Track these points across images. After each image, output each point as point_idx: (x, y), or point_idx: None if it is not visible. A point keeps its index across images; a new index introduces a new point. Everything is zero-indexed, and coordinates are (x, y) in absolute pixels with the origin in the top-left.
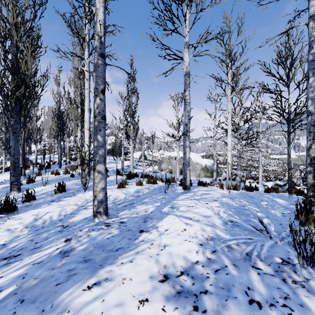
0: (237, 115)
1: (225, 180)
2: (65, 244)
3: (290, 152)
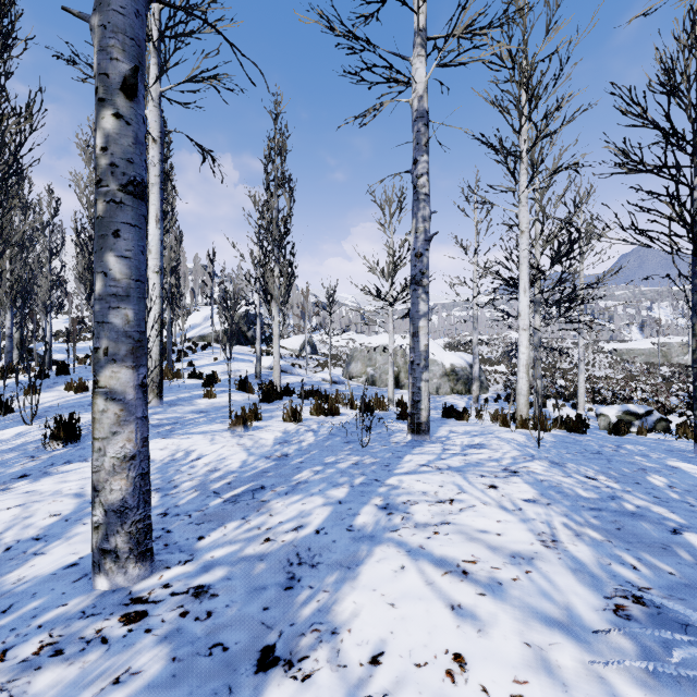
0: (535, 246)
1: (499, 400)
2: None
3: None
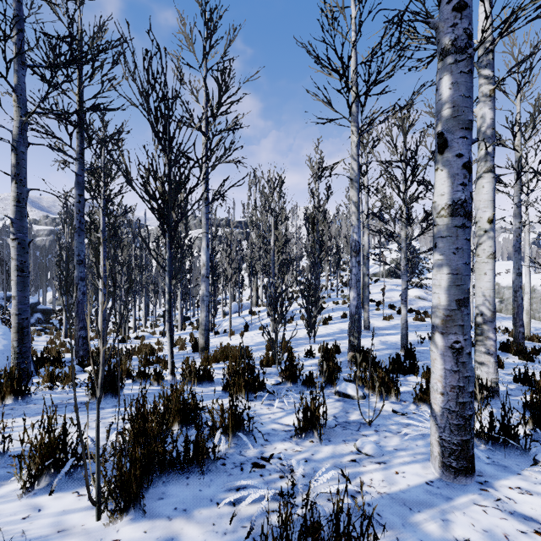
0: None
1: None
2: None
3: None
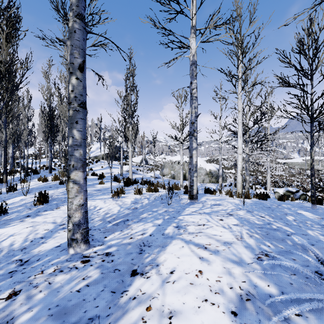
0: (246, 116)
1: (231, 186)
2: (3, 307)
3: (313, 155)
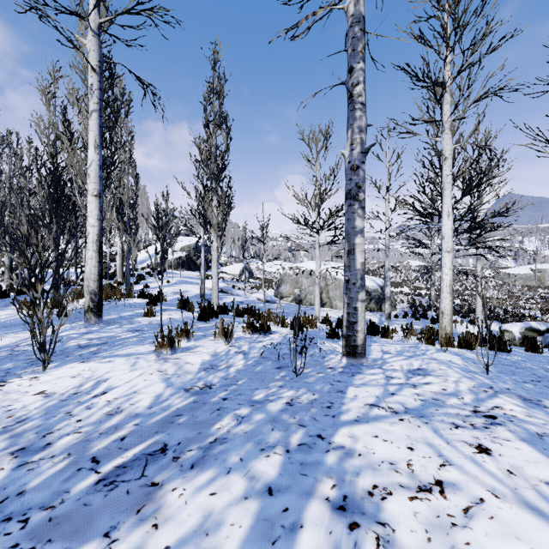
0: None
1: (407, 317)
2: None
3: None
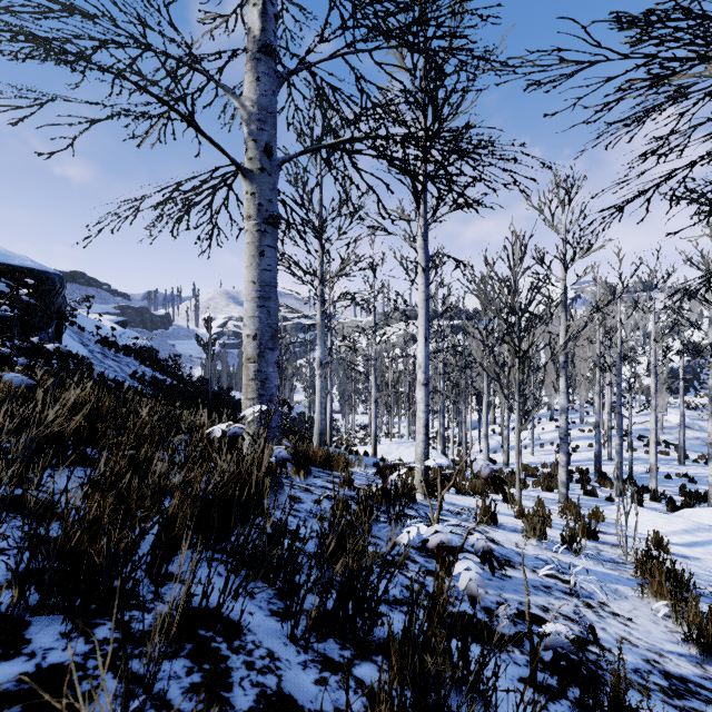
0: None
1: None
2: None
3: None
